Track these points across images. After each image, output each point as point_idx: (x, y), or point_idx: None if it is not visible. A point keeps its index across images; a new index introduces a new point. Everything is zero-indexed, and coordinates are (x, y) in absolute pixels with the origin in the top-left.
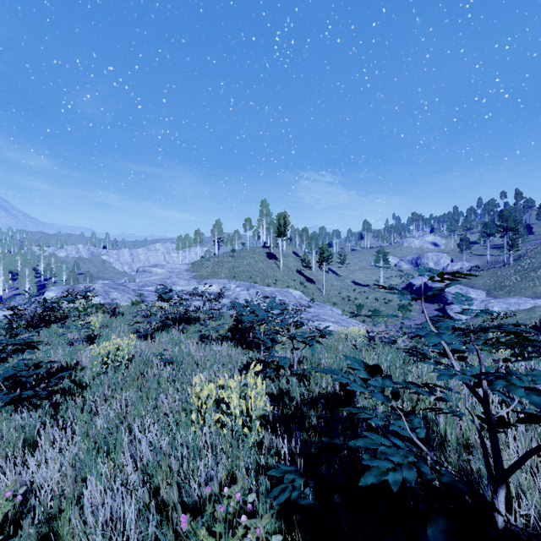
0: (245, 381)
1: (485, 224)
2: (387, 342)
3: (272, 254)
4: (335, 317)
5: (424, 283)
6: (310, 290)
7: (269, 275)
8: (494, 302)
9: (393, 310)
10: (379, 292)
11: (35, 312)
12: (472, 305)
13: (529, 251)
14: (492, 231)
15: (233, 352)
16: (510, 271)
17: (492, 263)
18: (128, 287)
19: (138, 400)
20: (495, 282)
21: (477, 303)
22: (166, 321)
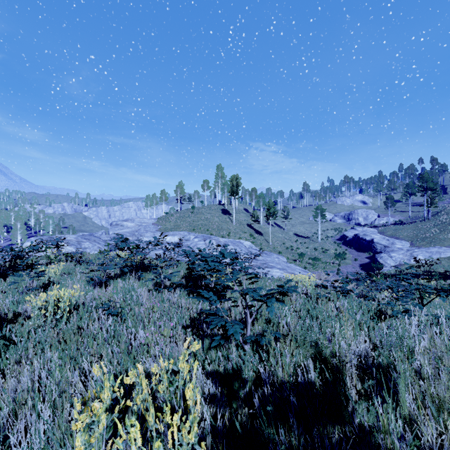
0: (175, 368)
1: (407, 185)
2: (342, 292)
3: (226, 210)
4: (281, 264)
5: (356, 235)
6: (259, 241)
7: (223, 228)
8: (417, 251)
9: (330, 258)
10: (318, 242)
11: (2, 260)
12: (399, 254)
13: (445, 208)
14: (413, 190)
15: (183, 302)
16: (429, 225)
17: (413, 218)
18: (100, 238)
19: (56, 369)
20: (417, 234)
21: (403, 251)
22: (123, 269)
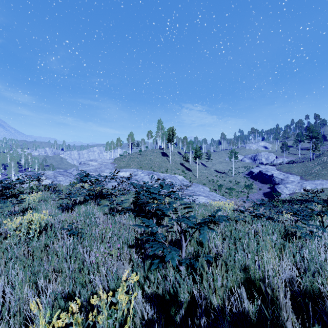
0: (114, 299)
1: (297, 134)
2: (256, 216)
3: (165, 153)
4: (205, 193)
5: (260, 171)
6: (189, 175)
7: (162, 166)
8: (306, 183)
9: (241, 188)
10: (232, 176)
11: None
12: (292, 185)
13: (326, 151)
14: (302, 138)
15: (130, 223)
16: (314, 164)
17: (302, 158)
18: (71, 173)
19: (19, 285)
20: (305, 170)
21: (295, 183)
22: (85, 197)
